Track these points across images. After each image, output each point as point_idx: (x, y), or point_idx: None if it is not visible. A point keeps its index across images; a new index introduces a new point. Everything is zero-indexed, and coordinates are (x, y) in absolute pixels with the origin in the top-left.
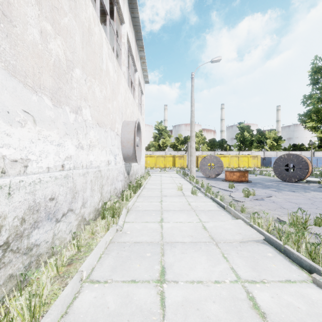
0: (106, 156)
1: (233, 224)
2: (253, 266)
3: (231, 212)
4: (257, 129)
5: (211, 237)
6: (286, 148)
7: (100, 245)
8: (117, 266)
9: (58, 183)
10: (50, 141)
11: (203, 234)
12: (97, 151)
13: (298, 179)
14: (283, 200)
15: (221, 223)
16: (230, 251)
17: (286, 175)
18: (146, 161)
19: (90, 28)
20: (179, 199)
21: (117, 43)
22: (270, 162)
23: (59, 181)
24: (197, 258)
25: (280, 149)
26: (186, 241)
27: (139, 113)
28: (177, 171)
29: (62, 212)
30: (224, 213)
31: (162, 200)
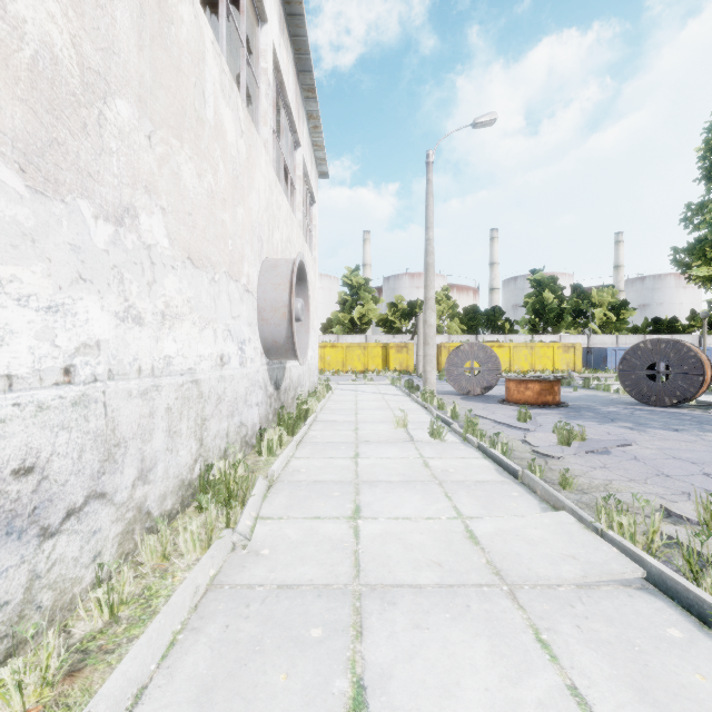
0: (215, 345)
1: (549, 525)
2: (639, 683)
3: (537, 489)
4: (573, 285)
5: (494, 569)
6: (638, 328)
7: (174, 606)
8: (219, 682)
9: (50, 421)
10: (17, 295)
11: (469, 557)
12: (189, 331)
13: (679, 399)
14: (658, 453)
15: (514, 521)
16: (554, 619)
17: (650, 390)
18: (323, 357)
19: (165, 1)
20: (400, 450)
21: (250, 67)
22: (604, 358)
23: (52, 417)
24: (461, 647)
25: (624, 330)
26: (425, 582)
27: (305, 246)
28: (394, 380)
29: (66, 504)
30: (518, 489)
31: (358, 453)
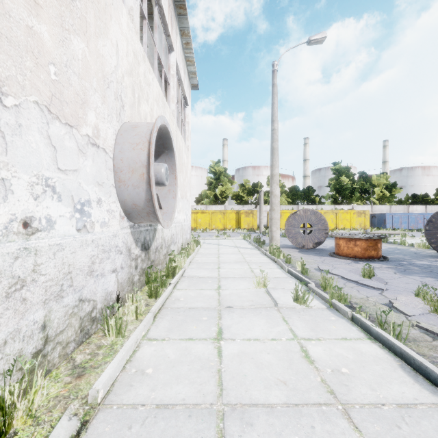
0: (4, 202)
1: None
2: None
3: None
4: (360, 172)
5: None
6: (402, 200)
7: None
8: None
9: None
10: None
11: None
12: None
13: None
14: None
15: None
16: None
17: None
18: (196, 220)
19: None
20: (267, 324)
21: None
22: (384, 220)
23: None
24: None
25: (393, 202)
26: None
27: (179, 133)
28: (245, 236)
29: None
30: None
31: (221, 329)
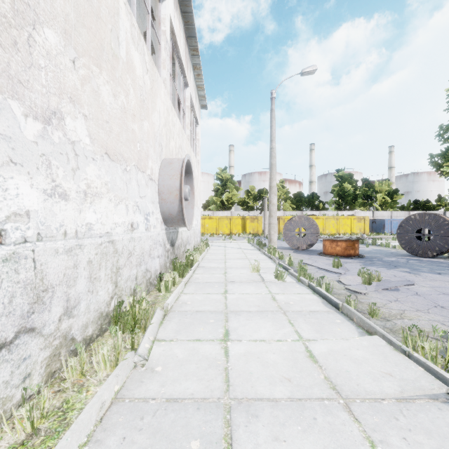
0: (127, 215)
1: (367, 347)
2: None
3: (353, 317)
4: (363, 179)
5: (331, 384)
6: (404, 206)
7: (80, 423)
8: None
9: None
10: None
11: (311, 373)
12: (106, 205)
13: (438, 252)
14: (431, 290)
15: (341, 343)
16: (385, 431)
17: (418, 247)
18: (204, 225)
19: None
20: (255, 288)
21: (153, 28)
22: (383, 226)
23: None
24: None
25: (395, 208)
26: (279, 395)
27: (192, 152)
28: (249, 240)
29: None
30: (340, 317)
31: (226, 290)
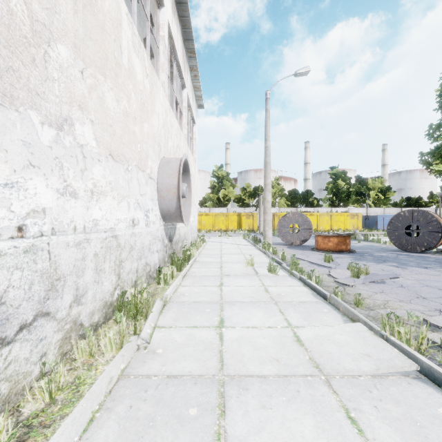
0: (128, 212)
1: (350, 332)
2: None
3: (340, 307)
4: (357, 176)
5: (314, 364)
6: (397, 203)
7: (93, 392)
8: None
9: (7, 264)
10: None
11: (297, 355)
12: (110, 203)
13: (426, 247)
14: (416, 283)
15: (326, 329)
16: (359, 401)
17: (407, 242)
18: (200, 221)
19: None
20: (249, 281)
21: (152, 34)
22: (376, 222)
23: (8, 261)
24: (295, 423)
25: (388, 205)
26: (268, 373)
27: (189, 151)
28: (245, 236)
29: (19, 321)
30: (327, 307)
31: (222, 283)
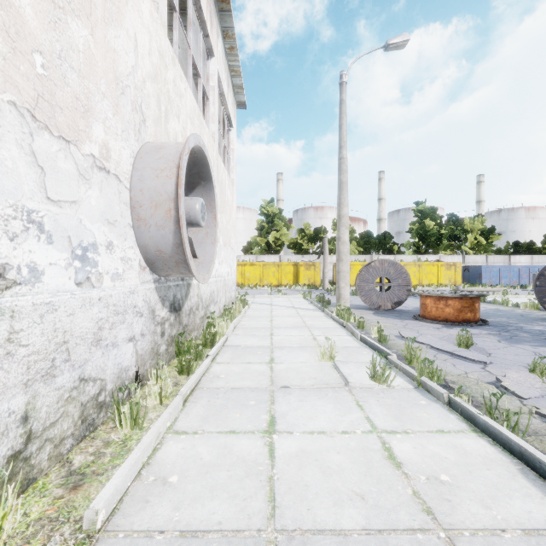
0: None
1: None
2: None
3: None
4: (449, 214)
5: None
6: (501, 250)
7: None
8: None
9: None
10: None
11: None
12: None
13: None
14: None
15: None
16: None
17: None
18: (243, 274)
19: None
20: (336, 410)
21: None
22: (480, 275)
23: None
24: None
25: (490, 252)
26: None
27: (221, 162)
28: (306, 294)
29: None
30: None
31: (273, 418)
